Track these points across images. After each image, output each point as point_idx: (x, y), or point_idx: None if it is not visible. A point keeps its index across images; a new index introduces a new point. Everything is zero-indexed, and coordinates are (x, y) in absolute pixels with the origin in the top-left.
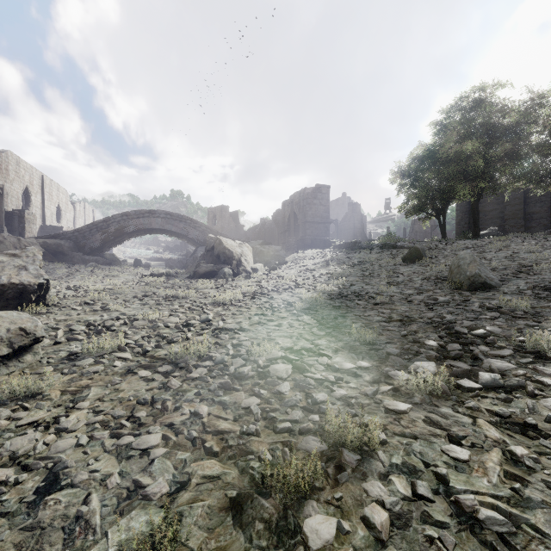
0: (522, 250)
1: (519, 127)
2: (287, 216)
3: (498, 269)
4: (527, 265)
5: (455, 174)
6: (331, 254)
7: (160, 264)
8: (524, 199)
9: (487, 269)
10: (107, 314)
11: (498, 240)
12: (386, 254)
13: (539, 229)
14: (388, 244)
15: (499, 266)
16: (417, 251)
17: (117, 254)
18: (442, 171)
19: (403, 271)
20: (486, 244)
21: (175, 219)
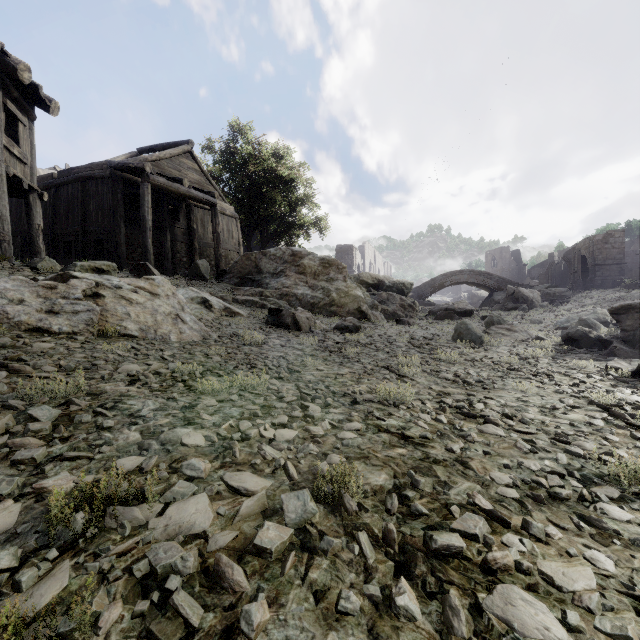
0: None
1: None
2: (576, 259)
3: None
4: None
5: None
6: (611, 293)
7: None
8: None
9: None
10: None
11: None
12: None
13: None
14: None
15: None
16: None
17: None
18: None
19: None
20: None
21: (476, 274)
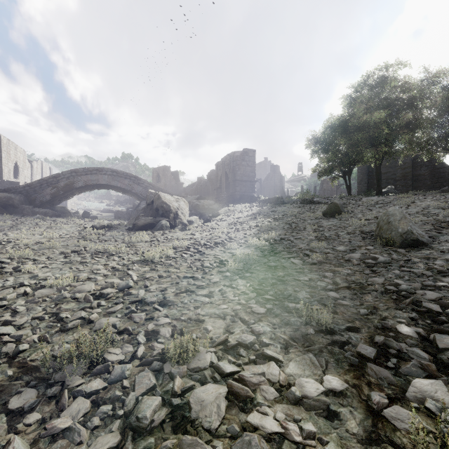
0: (430, 206)
1: (417, 101)
2: (219, 175)
3: (417, 224)
4: (445, 221)
5: (363, 140)
6: (257, 208)
7: (110, 215)
8: (412, 164)
9: (415, 226)
10: (14, 278)
11: (401, 197)
12: (306, 208)
13: (423, 188)
14: (307, 199)
15: (418, 221)
16: (336, 206)
17: (72, 206)
18: (351, 138)
19: (326, 225)
20: (393, 201)
21: (120, 176)
